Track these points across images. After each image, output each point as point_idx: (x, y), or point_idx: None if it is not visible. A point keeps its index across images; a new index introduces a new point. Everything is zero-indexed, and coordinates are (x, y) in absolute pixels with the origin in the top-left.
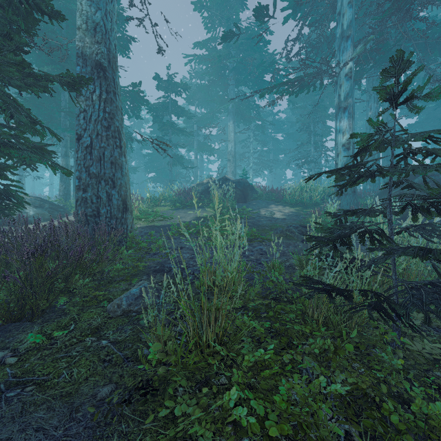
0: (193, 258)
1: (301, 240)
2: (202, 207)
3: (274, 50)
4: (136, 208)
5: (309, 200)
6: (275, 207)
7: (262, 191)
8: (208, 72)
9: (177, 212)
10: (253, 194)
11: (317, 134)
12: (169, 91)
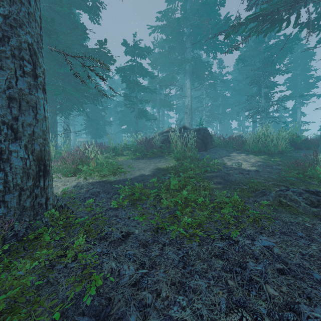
0: (140, 290)
1: (319, 220)
2: (163, 156)
3: (227, 13)
4: (92, 160)
5: (273, 148)
6: (238, 155)
7: (220, 139)
8: (168, 39)
9: (137, 162)
10: (212, 142)
11: (268, 86)
12: (135, 54)
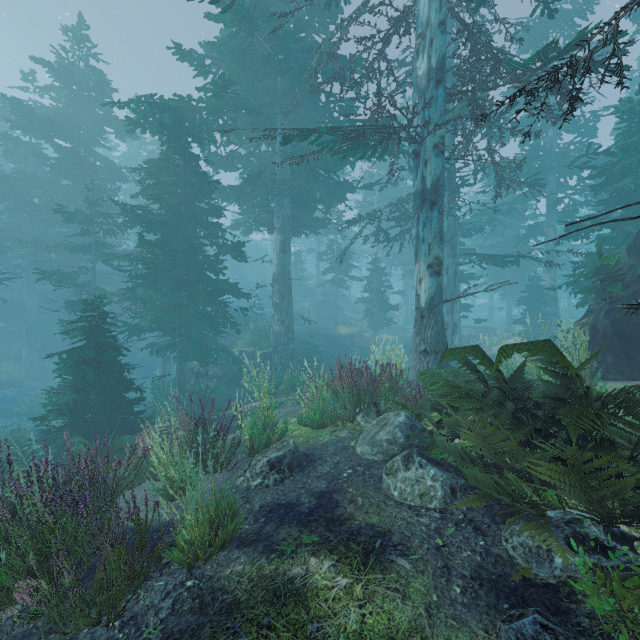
0: None
1: None
2: None
3: None
4: None
5: None
6: None
7: None
8: None
9: None
10: None
11: None
12: None
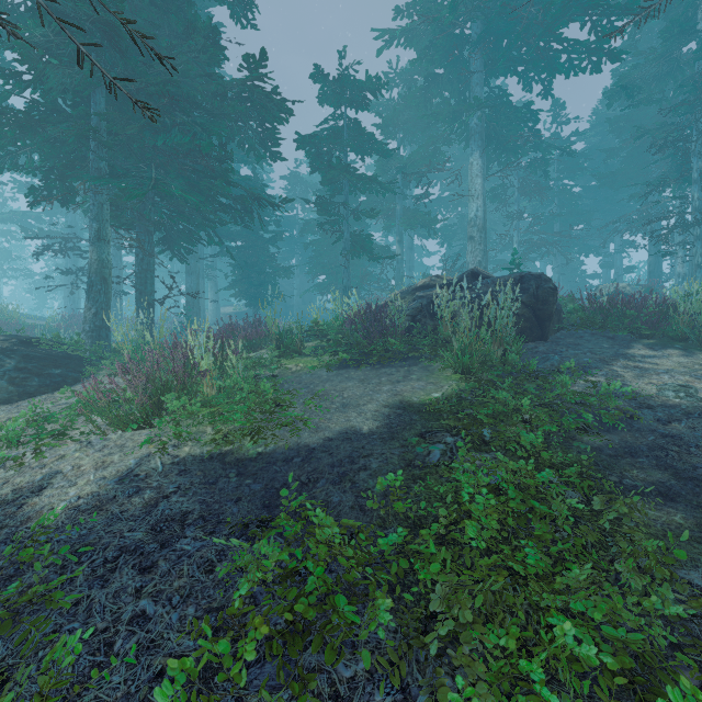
0: None
1: None
2: (416, 357)
3: None
4: (206, 376)
5: None
6: (658, 355)
7: (579, 304)
8: (425, 56)
9: (340, 379)
10: (563, 315)
11: None
12: (342, 100)
